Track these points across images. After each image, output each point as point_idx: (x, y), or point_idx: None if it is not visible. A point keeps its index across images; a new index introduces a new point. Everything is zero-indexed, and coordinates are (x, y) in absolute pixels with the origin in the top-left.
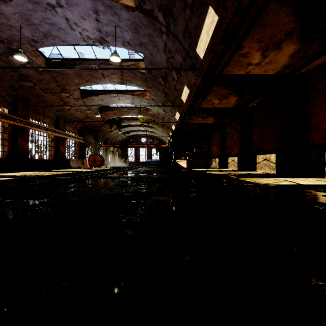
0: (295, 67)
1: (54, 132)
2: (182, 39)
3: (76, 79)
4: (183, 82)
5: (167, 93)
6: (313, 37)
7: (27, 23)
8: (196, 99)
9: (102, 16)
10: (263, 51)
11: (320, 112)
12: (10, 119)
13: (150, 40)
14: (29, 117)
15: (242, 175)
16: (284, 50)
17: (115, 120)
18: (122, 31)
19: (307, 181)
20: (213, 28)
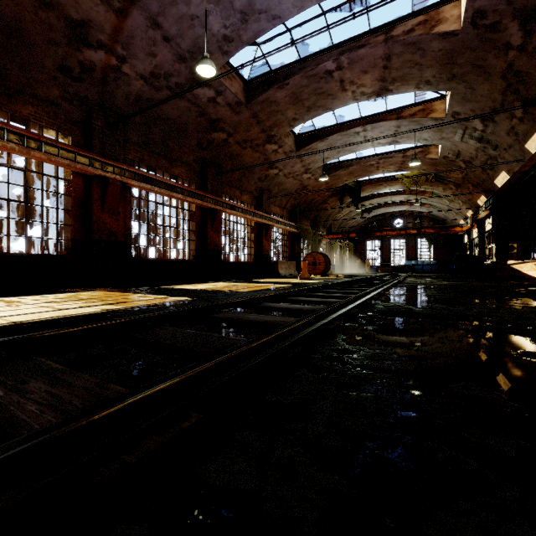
0: None
1: (254, 215)
2: None
3: (291, 109)
4: None
5: (522, 72)
6: None
7: None
8: None
9: None
10: None
11: None
12: (197, 198)
13: None
14: (221, 195)
15: None
16: None
17: (349, 188)
18: None
19: None
20: None
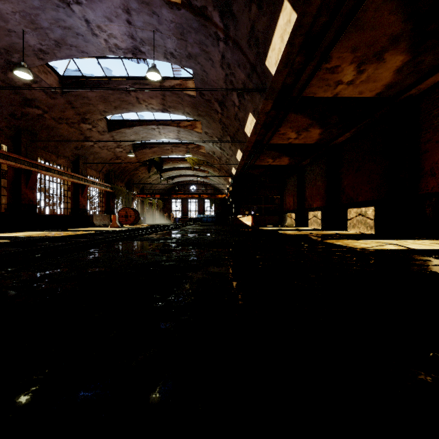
0: (401, 87)
1: (71, 177)
2: (246, 48)
3: (101, 104)
4: (247, 108)
5: (226, 124)
6: (428, 44)
7: (32, 27)
8: (265, 131)
9: (135, 16)
10: (358, 64)
11: (436, 149)
12: (10, 160)
13: (202, 50)
14: (37, 157)
15: (329, 236)
16: (387, 63)
17: (155, 161)
18: (163, 38)
19: (421, 244)
20: (289, 30)
